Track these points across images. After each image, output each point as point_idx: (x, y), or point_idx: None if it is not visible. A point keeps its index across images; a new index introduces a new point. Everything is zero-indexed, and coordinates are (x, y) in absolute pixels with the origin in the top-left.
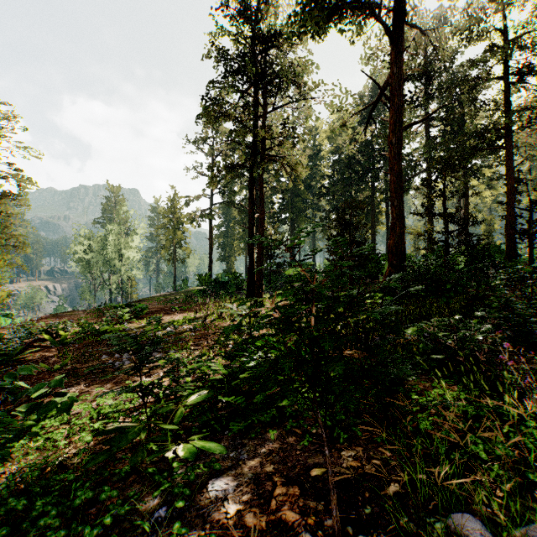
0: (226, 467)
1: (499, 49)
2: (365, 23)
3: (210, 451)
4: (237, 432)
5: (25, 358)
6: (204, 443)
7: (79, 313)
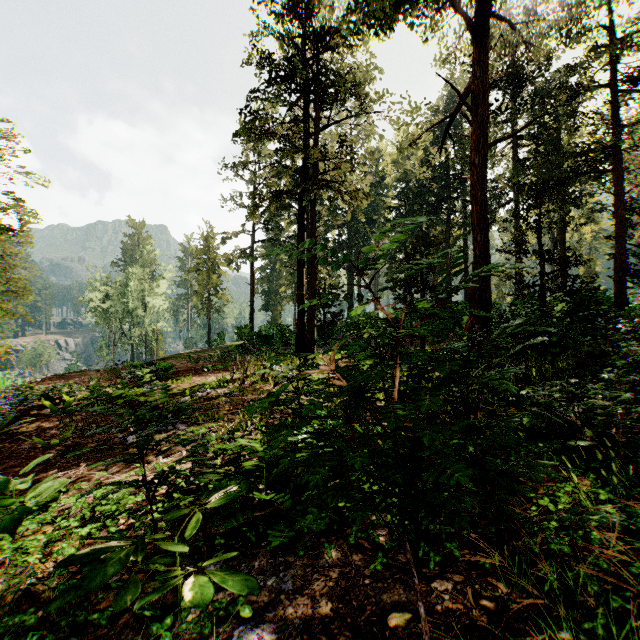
0: (262, 605)
1: (607, 47)
2: (440, 17)
3: (234, 590)
4: (278, 545)
5: (17, 430)
6: (226, 574)
7: (90, 373)
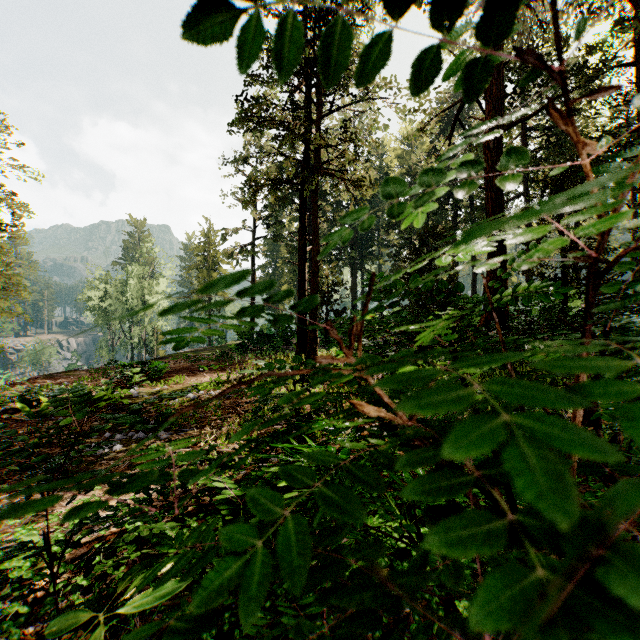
0: None
1: (633, 21)
2: None
3: None
4: None
5: None
6: None
7: (80, 373)
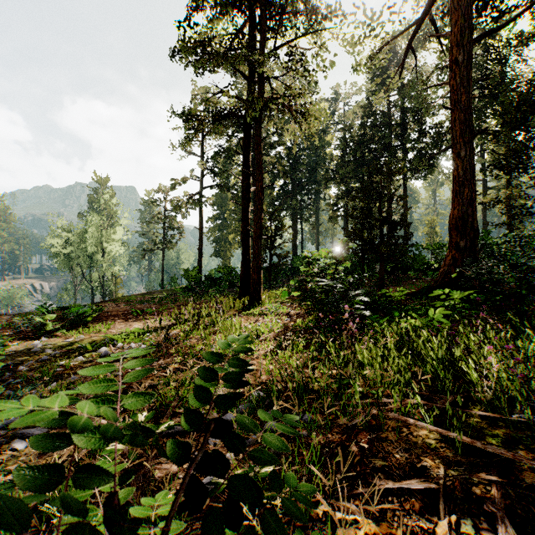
0: None
1: None
2: None
3: None
4: None
5: None
6: None
7: (2, 318)
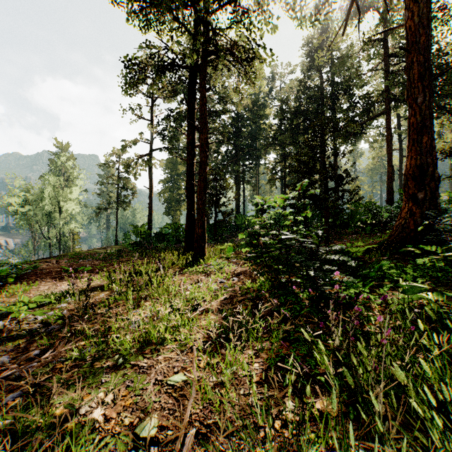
0: None
1: None
2: None
3: None
4: None
5: None
6: None
7: None
